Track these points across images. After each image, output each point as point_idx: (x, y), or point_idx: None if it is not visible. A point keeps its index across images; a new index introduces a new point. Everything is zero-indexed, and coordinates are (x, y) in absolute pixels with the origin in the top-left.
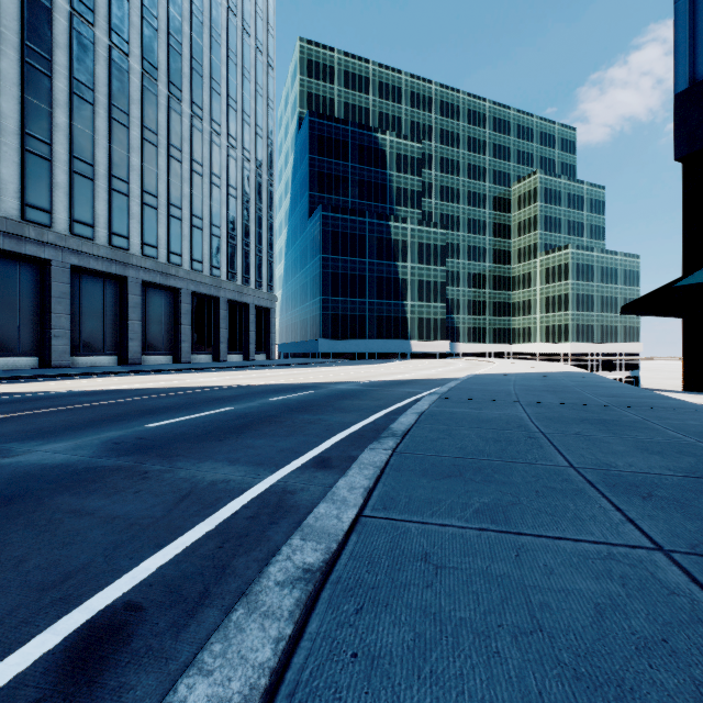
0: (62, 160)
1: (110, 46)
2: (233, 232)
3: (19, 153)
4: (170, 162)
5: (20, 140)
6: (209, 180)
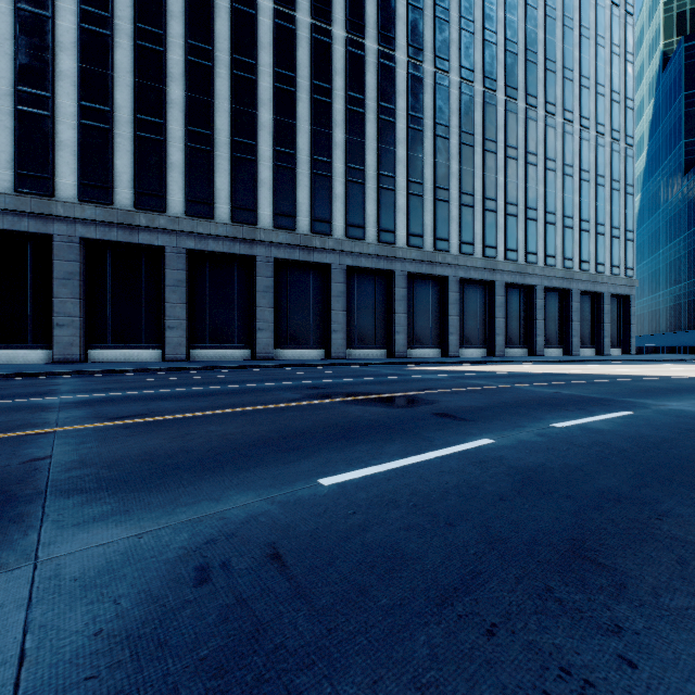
0: (454, 199)
1: (483, 92)
2: (585, 218)
3: (432, 203)
4: (527, 169)
5: (433, 193)
6: (560, 173)
